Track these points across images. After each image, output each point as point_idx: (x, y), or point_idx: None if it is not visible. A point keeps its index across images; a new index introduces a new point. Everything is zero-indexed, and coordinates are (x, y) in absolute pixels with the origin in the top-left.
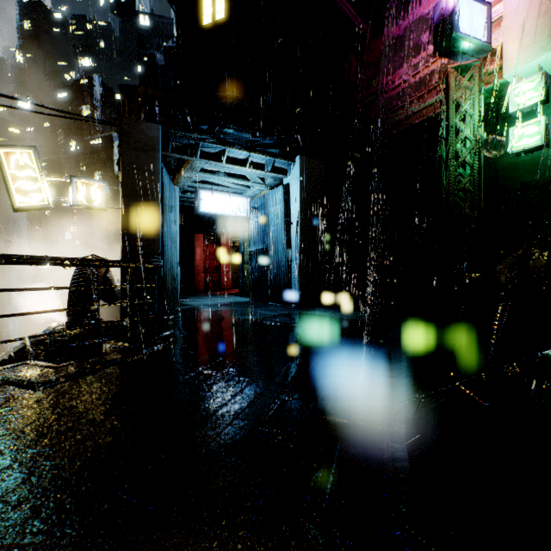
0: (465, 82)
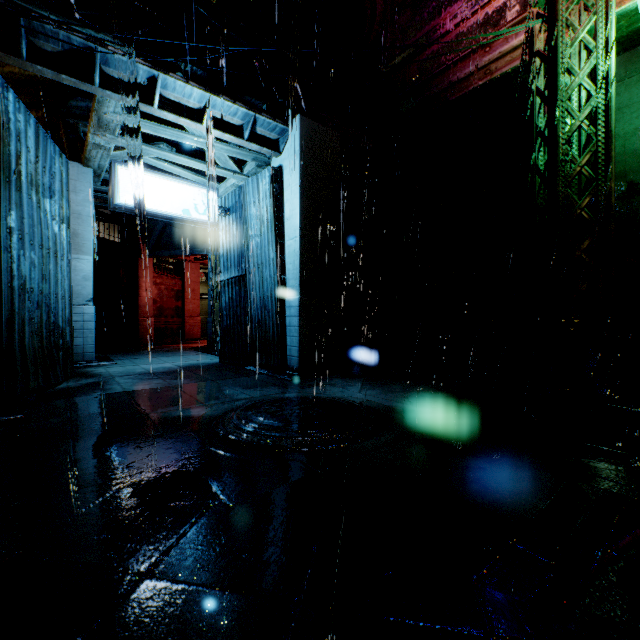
0: None
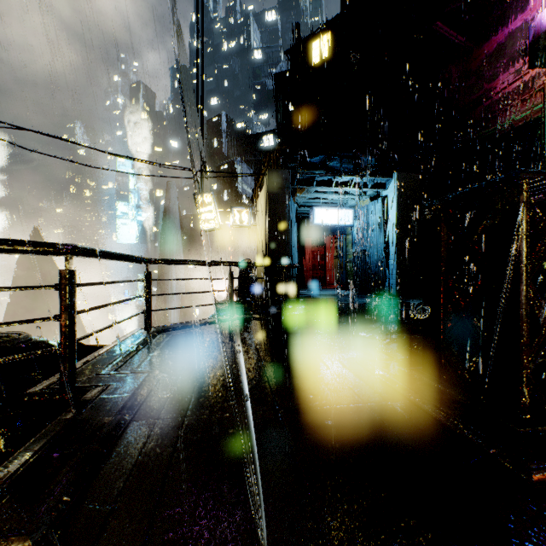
0: None
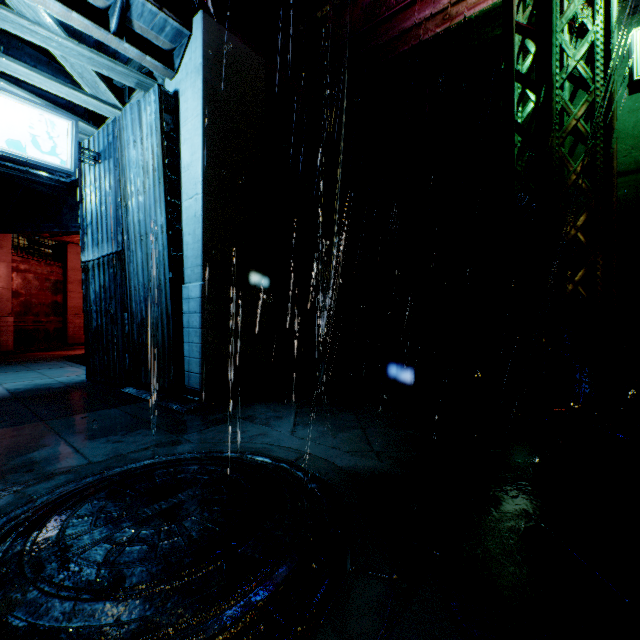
0: None
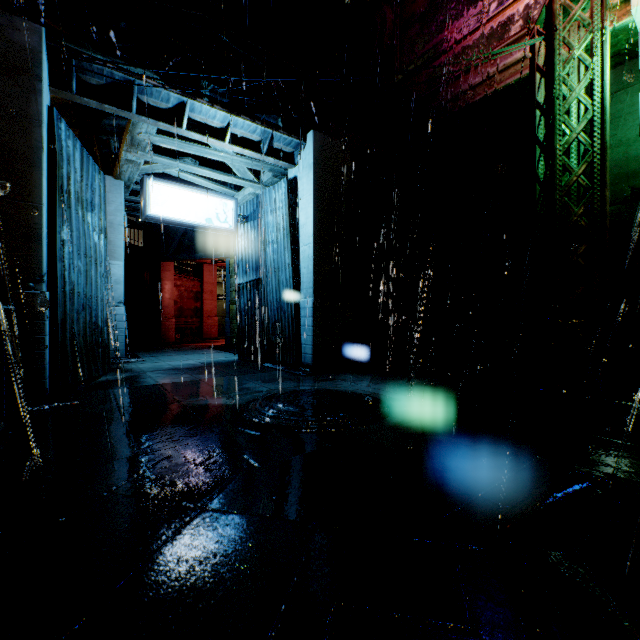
0: (579, 12)
